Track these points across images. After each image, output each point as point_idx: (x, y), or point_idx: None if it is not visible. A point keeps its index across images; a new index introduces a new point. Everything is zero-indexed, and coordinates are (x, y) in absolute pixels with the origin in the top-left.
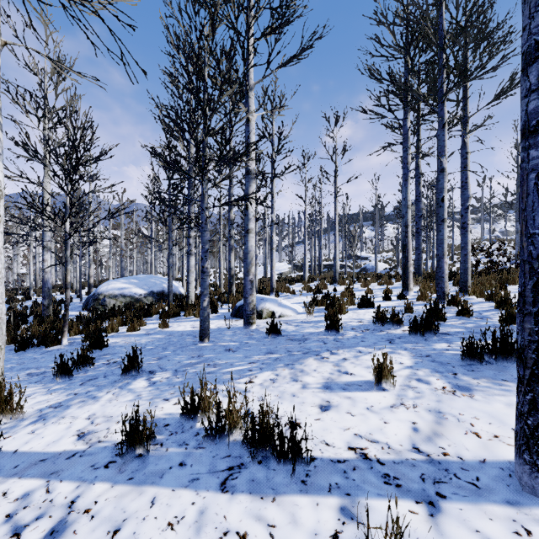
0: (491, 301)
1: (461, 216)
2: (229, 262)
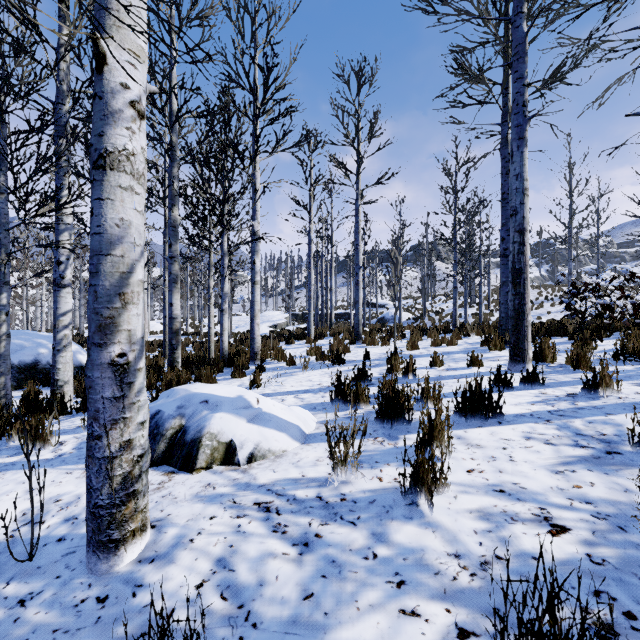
0: None
1: None
2: (169, 305)
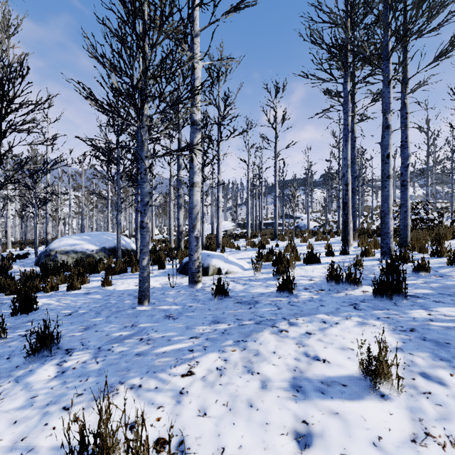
0: (436, 257)
1: (401, 174)
2: (178, 219)
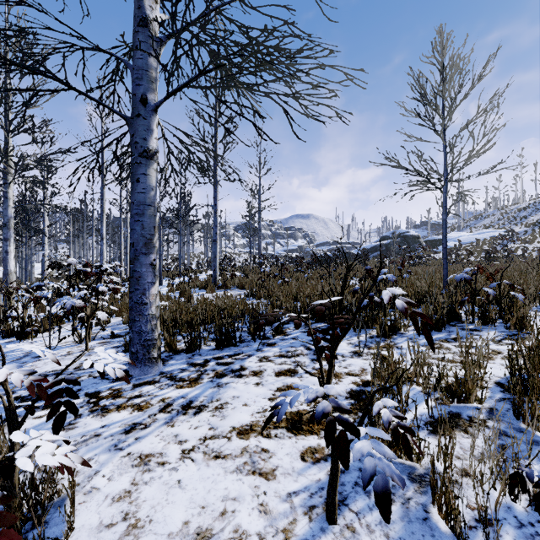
0: None
1: None
2: None
